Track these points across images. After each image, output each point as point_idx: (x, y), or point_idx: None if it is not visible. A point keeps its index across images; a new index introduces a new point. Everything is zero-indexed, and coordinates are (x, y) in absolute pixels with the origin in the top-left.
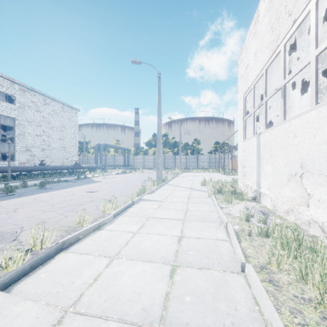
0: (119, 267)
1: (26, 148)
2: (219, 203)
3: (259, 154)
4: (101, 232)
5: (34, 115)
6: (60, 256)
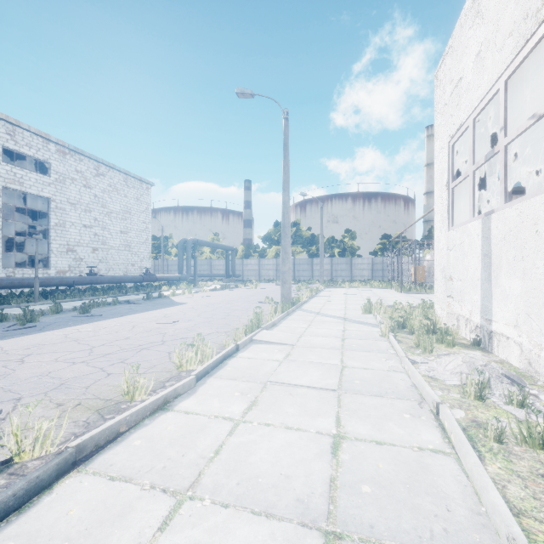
0: (193, 531)
1: (67, 248)
2: (406, 350)
3: (489, 254)
4: (168, 417)
5: (81, 193)
6: (66, 483)
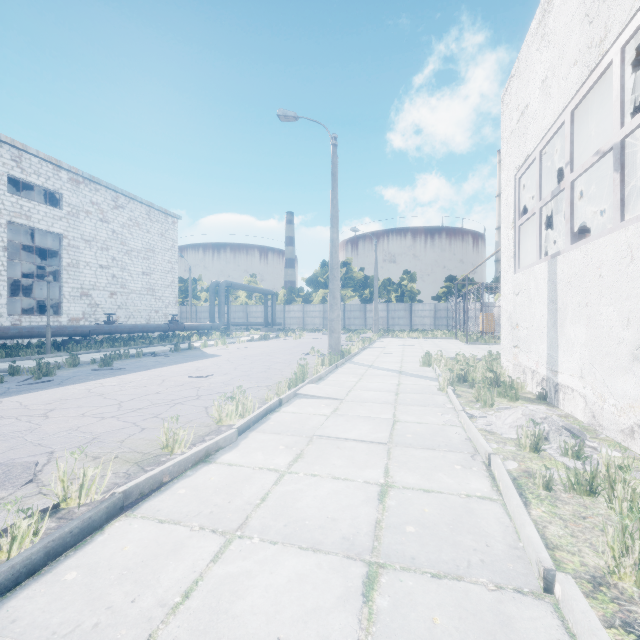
0: (244, 562)
1: (81, 292)
2: (465, 405)
3: (555, 300)
4: (211, 469)
5: (97, 228)
6: (116, 525)
